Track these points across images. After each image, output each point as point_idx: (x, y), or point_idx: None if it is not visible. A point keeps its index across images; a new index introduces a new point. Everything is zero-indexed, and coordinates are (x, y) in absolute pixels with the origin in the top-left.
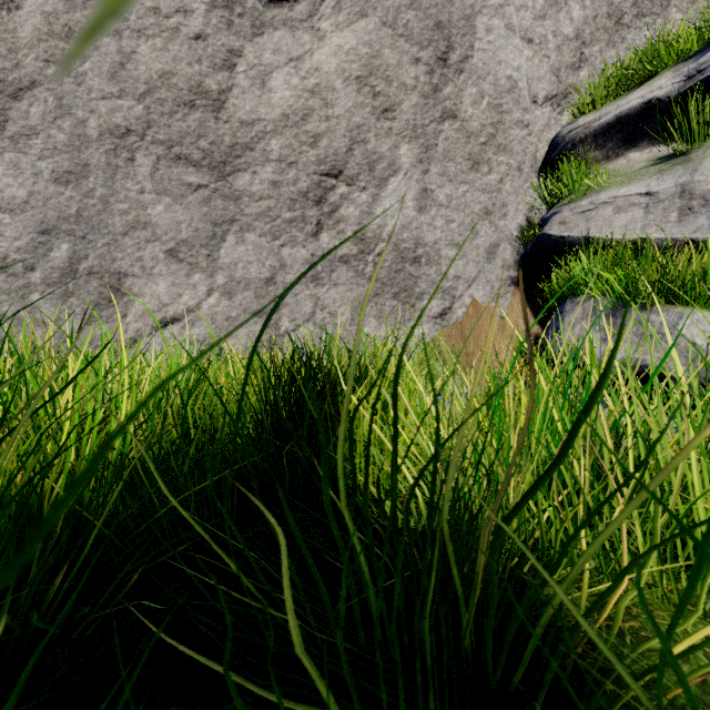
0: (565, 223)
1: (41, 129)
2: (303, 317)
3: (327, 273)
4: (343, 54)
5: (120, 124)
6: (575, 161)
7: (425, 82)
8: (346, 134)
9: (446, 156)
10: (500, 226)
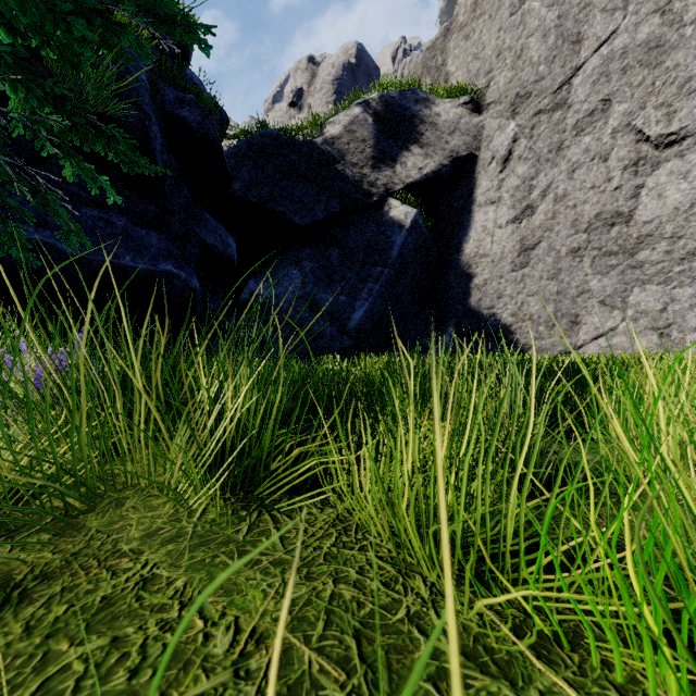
0: None
1: (542, 259)
2: (689, 330)
3: None
4: None
5: (575, 246)
6: None
7: None
8: None
9: None
10: None
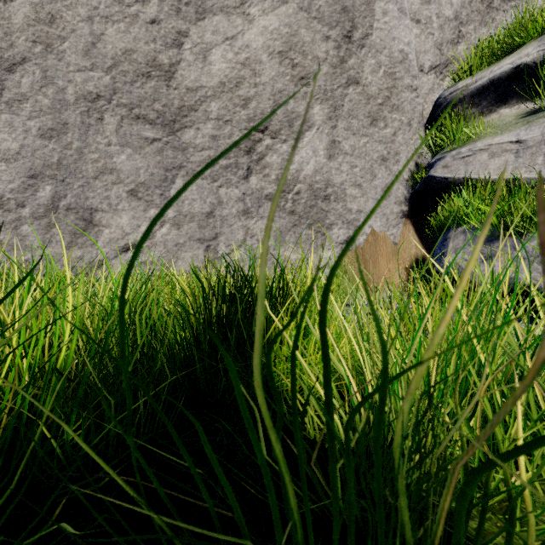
0: (447, 167)
1: (30, 95)
2: (236, 243)
3: (256, 208)
4: (268, 34)
5: (92, 91)
6: (455, 117)
7: (334, 55)
8: (271, 98)
9: (350, 115)
10: (394, 170)
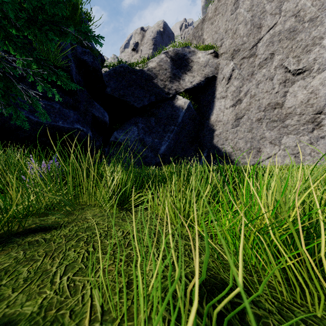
0: None
1: (245, 123)
2: (306, 154)
3: (315, 142)
4: (321, 79)
5: (259, 118)
6: None
7: None
8: (324, 100)
9: None
10: None
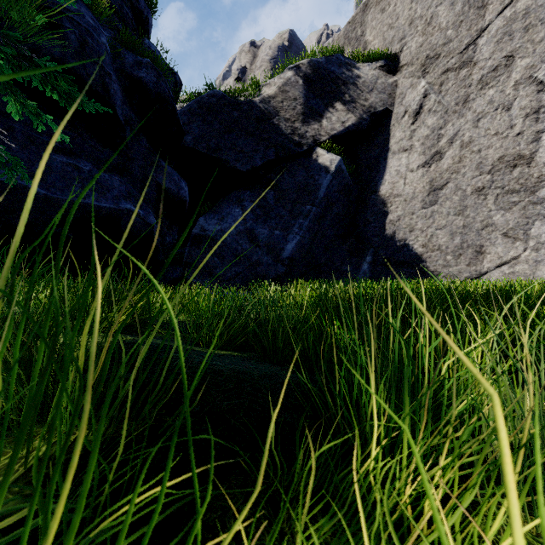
0: None
1: (449, 197)
2: None
3: None
4: None
5: (479, 186)
6: None
7: None
8: None
9: None
10: None
